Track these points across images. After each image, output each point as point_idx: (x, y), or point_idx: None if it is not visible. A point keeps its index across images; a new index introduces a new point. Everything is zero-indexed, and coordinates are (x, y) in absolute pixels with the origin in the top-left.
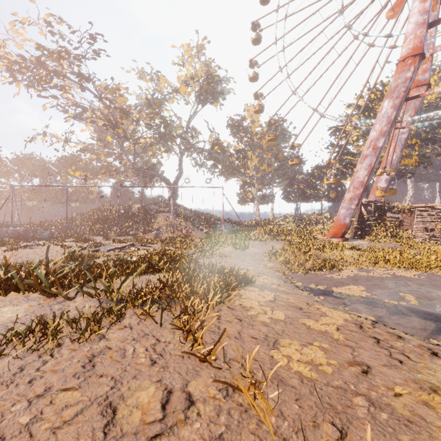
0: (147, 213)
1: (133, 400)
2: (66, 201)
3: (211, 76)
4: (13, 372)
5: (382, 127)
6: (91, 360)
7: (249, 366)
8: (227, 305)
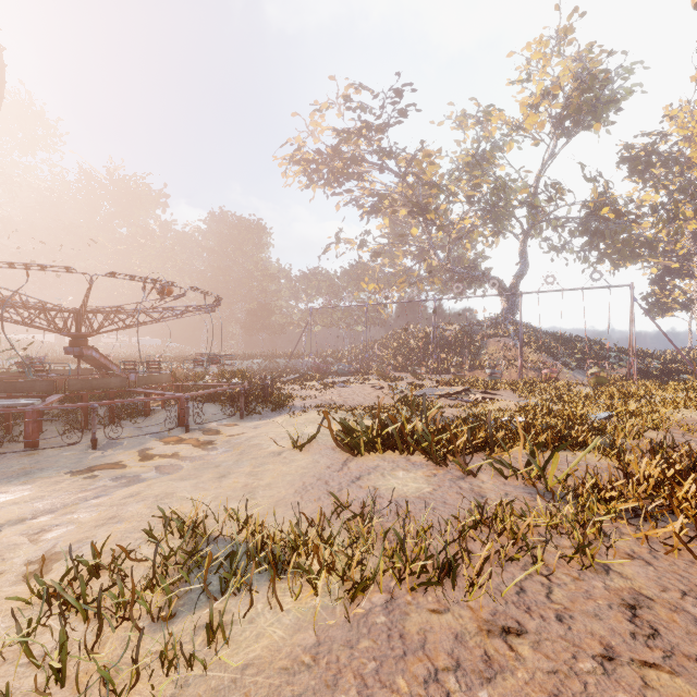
0: (470, 338)
1: None
2: (366, 325)
3: (589, 77)
4: (512, 589)
5: None
6: (633, 612)
7: None
8: None
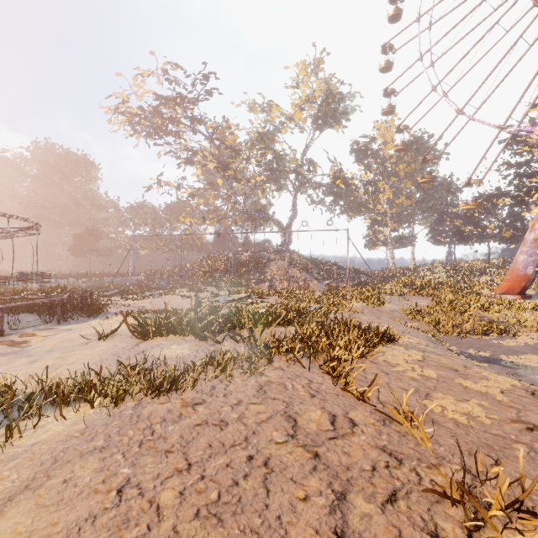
0: (258, 261)
1: (306, 416)
2: (181, 250)
3: (331, 95)
4: (209, 389)
5: None
6: (261, 388)
7: (403, 406)
8: (370, 360)
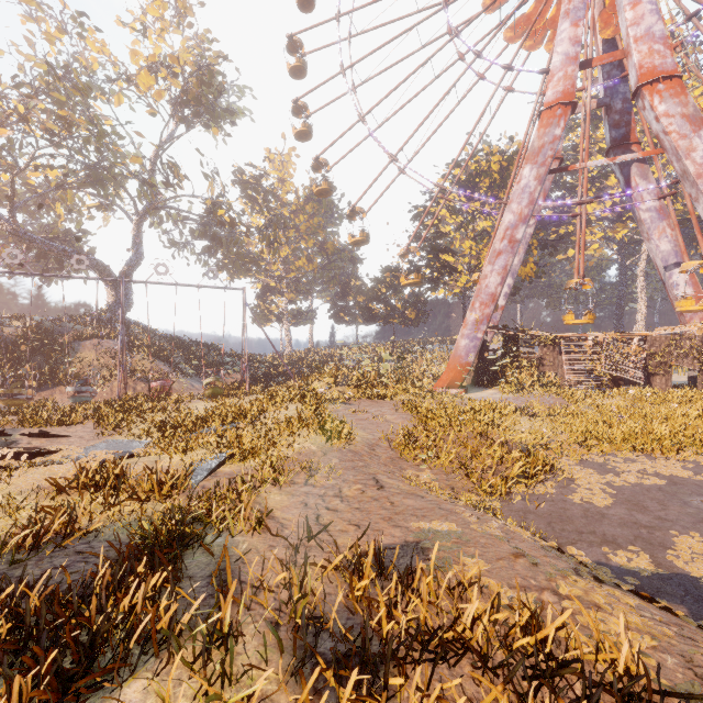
0: (51, 339)
1: None
2: None
3: (208, 71)
4: None
5: (522, 209)
6: None
7: None
8: None
